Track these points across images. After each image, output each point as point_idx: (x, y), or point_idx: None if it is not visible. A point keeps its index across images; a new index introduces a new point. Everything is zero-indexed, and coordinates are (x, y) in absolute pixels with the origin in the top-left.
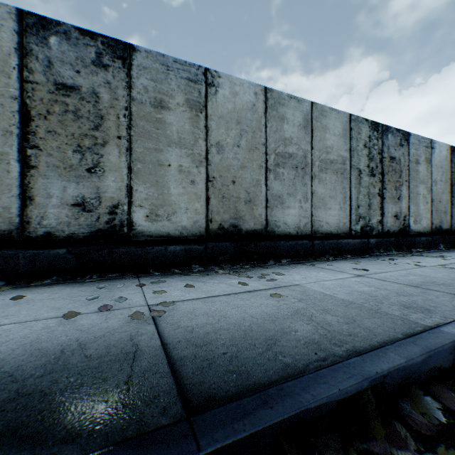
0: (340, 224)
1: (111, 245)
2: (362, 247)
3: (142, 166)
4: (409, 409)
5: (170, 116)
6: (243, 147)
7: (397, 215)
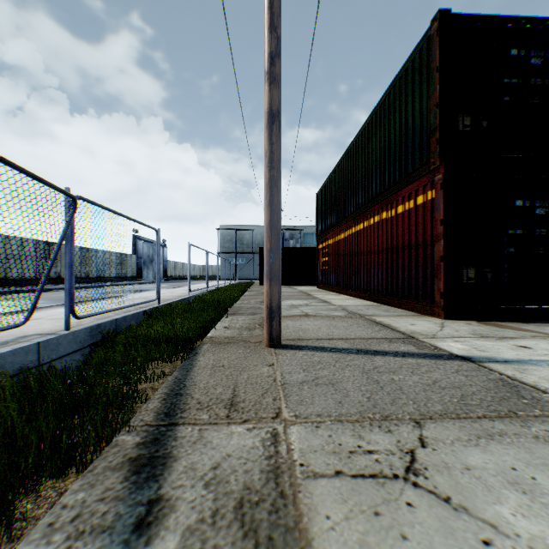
0: (34, 276)
1: None
2: None
3: None
4: None
5: None
6: None
7: (57, 272)
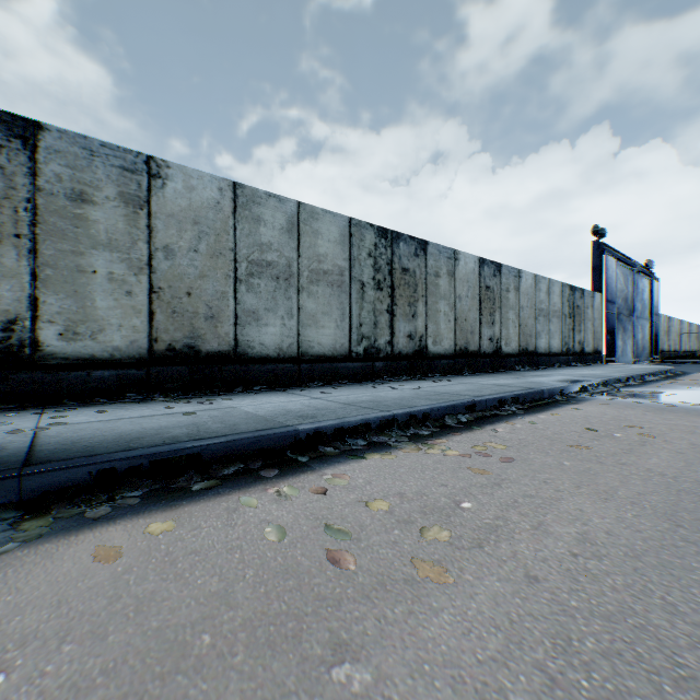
0: (337, 345)
1: (6, 370)
2: (366, 371)
3: (54, 272)
4: (216, 468)
5: (97, 212)
6: (203, 252)
7: (412, 334)
